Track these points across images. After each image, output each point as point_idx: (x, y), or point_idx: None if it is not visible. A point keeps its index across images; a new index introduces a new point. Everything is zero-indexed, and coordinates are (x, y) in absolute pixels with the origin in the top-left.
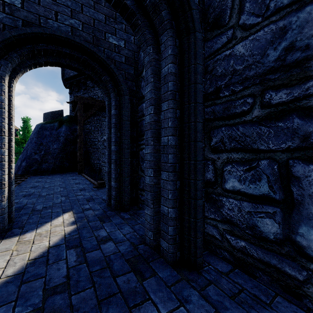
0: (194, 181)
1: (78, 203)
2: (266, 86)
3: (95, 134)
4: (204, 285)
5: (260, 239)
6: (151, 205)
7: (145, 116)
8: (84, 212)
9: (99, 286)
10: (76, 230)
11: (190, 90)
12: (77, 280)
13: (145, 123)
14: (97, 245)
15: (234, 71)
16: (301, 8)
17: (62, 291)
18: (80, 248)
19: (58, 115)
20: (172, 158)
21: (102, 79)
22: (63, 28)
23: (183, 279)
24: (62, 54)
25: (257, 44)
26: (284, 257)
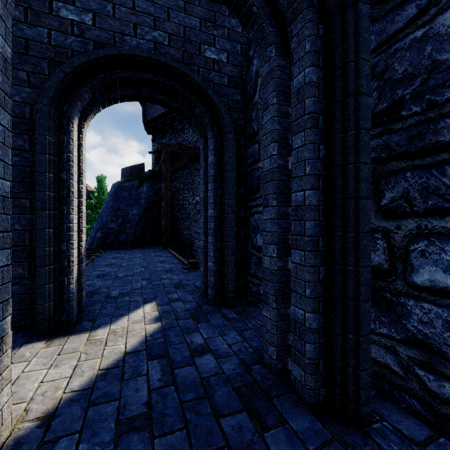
0: (355, 269)
1: (162, 290)
2: None
3: (184, 194)
4: None
5: None
6: (274, 303)
7: (263, 161)
8: (171, 304)
9: (194, 430)
10: (160, 330)
11: (347, 108)
12: (162, 412)
13: (263, 171)
14: (190, 358)
15: (435, 65)
16: None
17: (142, 428)
18: (167, 359)
19: (139, 170)
20: (313, 227)
21: (196, 113)
22: (144, 45)
23: (336, 441)
24: (142, 82)
25: None
26: None
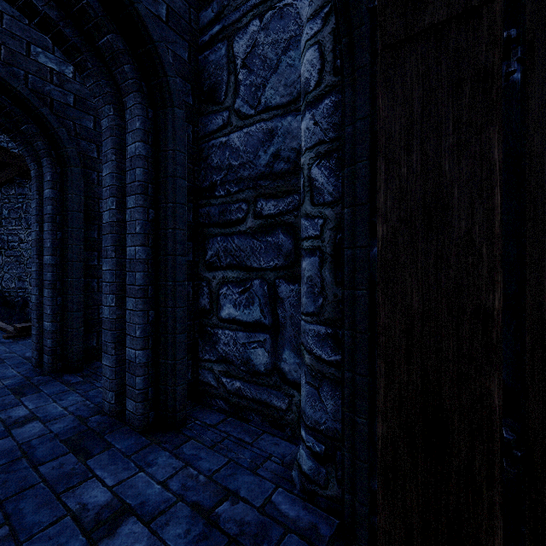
0: (173, 309)
1: None
2: (258, 193)
3: (11, 226)
4: (180, 444)
5: (254, 374)
6: (113, 350)
7: (103, 212)
8: None
9: (3, 484)
10: None
11: (168, 185)
12: None
13: (103, 223)
14: (4, 432)
15: (230, 166)
16: (284, 115)
17: None
18: None
19: None
20: (142, 278)
21: (23, 130)
22: None
23: (153, 443)
24: None
25: (250, 140)
26: (273, 389)
